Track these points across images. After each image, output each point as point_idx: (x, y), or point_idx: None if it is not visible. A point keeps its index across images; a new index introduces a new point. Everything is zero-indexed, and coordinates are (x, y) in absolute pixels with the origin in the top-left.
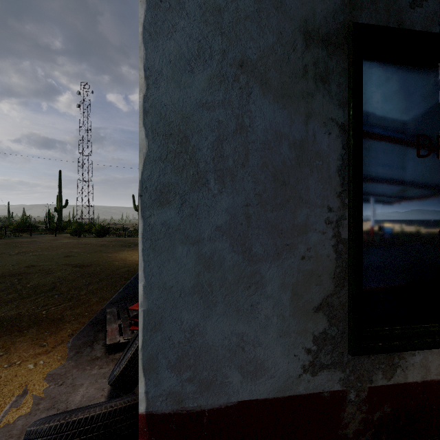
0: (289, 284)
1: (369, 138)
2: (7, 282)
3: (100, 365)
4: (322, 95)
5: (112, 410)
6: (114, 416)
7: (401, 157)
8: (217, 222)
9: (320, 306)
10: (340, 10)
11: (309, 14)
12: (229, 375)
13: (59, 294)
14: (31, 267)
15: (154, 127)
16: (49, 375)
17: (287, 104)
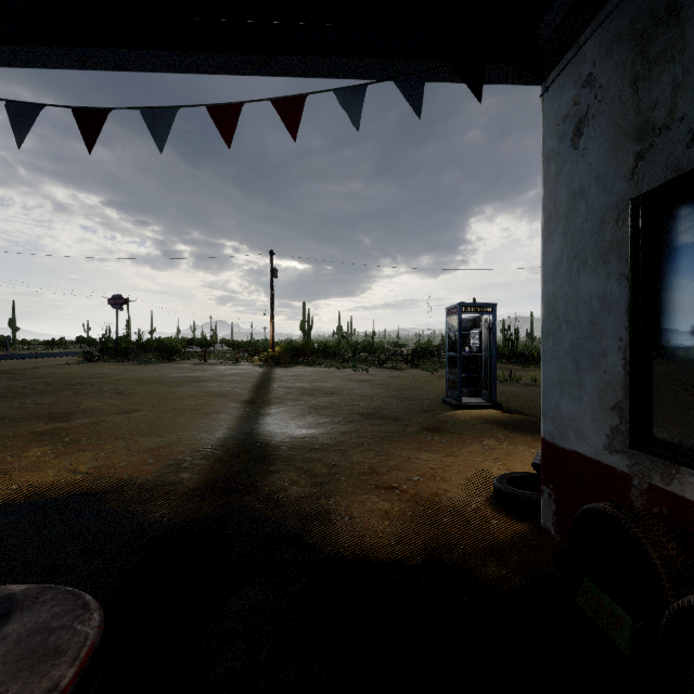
0: (596, 388)
1: (665, 275)
2: None
3: None
4: (615, 259)
5: None
6: None
7: None
8: (565, 348)
9: (614, 407)
10: (627, 192)
11: (608, 207)
12: (570, 434)
13: None
14: None
15: (545, 303)
16: None
17: (595, 273)
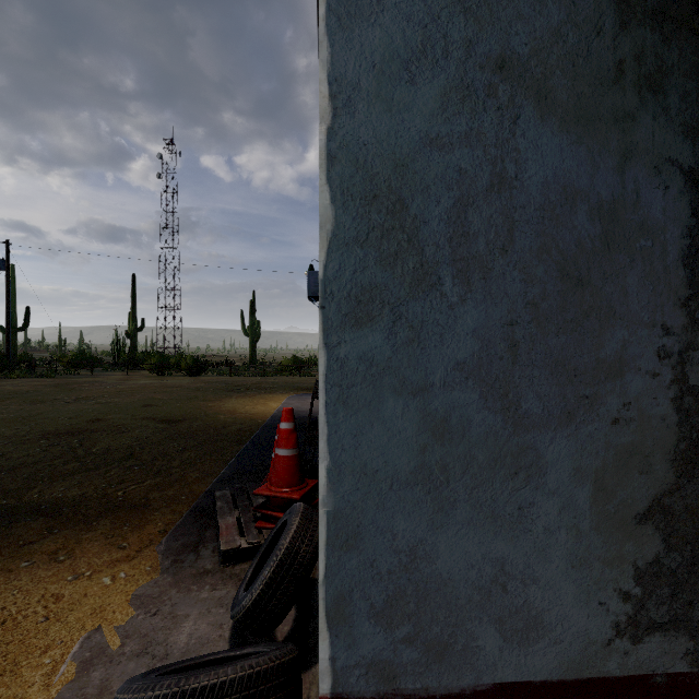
0: (588, 470)
1: None
2: (64, 444)
3: (212, 584)
4: (652, 115)
5: (253, 672)
6: (257, 685)
7: None
8: (457, 354)
9: (648, 512)
10: None
11: None
12: (478, 635)
13: (140, 465)
14: (96, 422)
15: (345, 184)
16: (135, 596)
17: (585, 136)
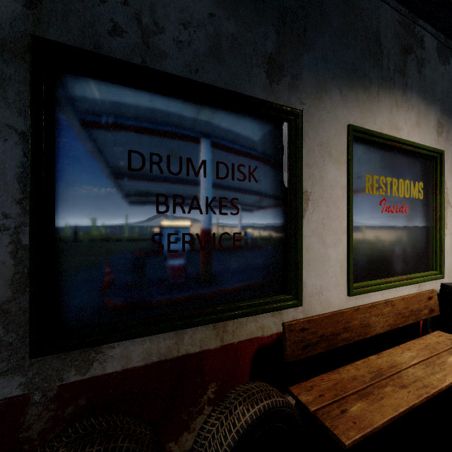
0: None
1: (72, 149)
2: None
3: None
4: None
5: None
6: None
7: (111, 169)
8: None
9: None
10: (21, 19)
11: None
12: None
13: None
14: None
15: None
16: None
17: None
